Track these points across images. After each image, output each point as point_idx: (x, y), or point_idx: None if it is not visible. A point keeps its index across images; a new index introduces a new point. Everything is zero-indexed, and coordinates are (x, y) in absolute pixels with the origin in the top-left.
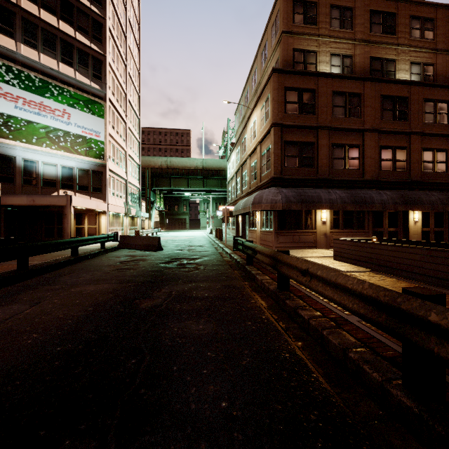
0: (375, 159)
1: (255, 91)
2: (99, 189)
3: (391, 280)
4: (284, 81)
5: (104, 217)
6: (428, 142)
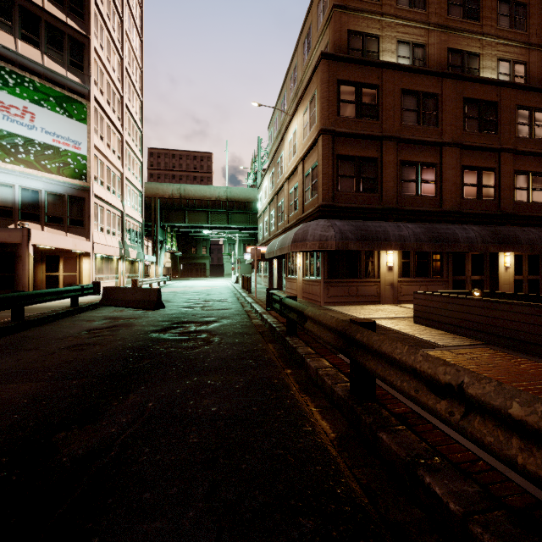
0: (456, 183)
1: (295, 94)
2: (79, 221)
3: (534, 365)
4: (337, 71)
5: (88, 260)
6: (521, 163)
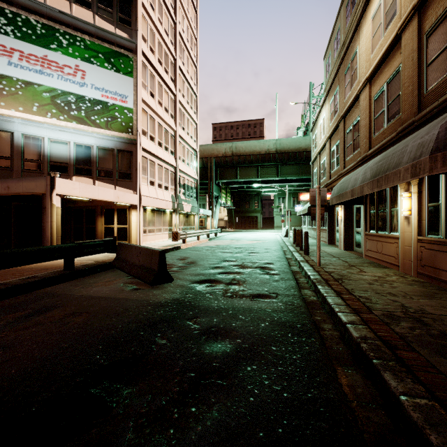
0: None
1: None
2: (127, 174)
3: None
4: None
5: (135, 213)
6: None
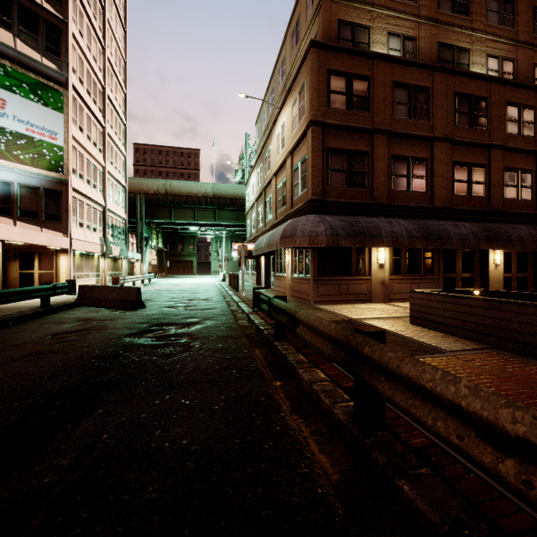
0: (447, 179)
1: (283, 88)
2: (56, 216)
3: None
4: (327, 60)
5: (65, 257)
6: (511, 160)
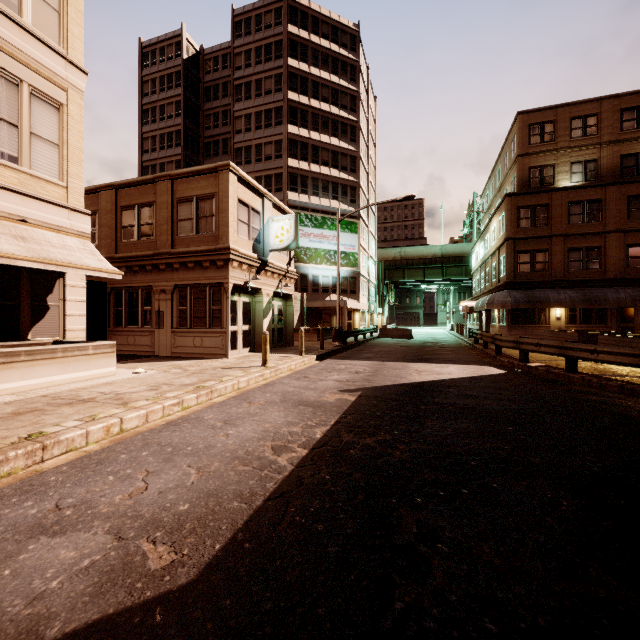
0: (620, 258)
1: (499, 190)
2: (354, 291)
3: None
4: (517, 202)
5: (358, 314)
6: None
